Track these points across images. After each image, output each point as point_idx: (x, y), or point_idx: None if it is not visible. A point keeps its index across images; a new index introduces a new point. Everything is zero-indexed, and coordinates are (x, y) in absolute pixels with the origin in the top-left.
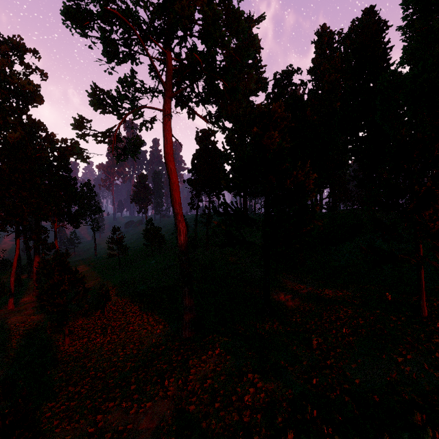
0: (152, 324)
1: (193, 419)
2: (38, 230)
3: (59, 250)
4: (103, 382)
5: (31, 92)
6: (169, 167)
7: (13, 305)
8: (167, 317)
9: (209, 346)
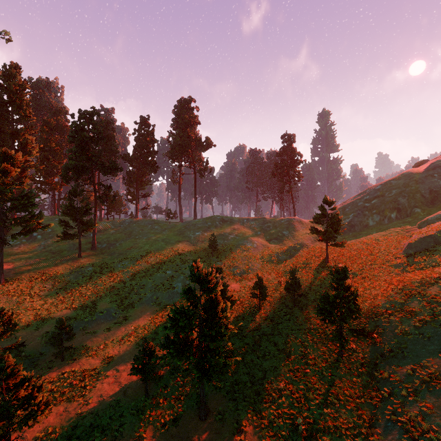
0: None
1: None
2: None
3: None
4: None
5: None
6: None
7: None
8: None
9: None
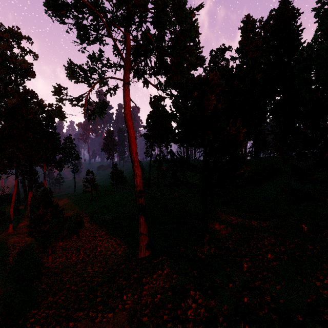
0: (115, 246)
1: None
2: (31, 173)
3: (46, 187)
4: (76, 294)
5: (26, 68)
6: (127, 124)
7: (12, 229)
8: (126, 241)
9: (159, 267)
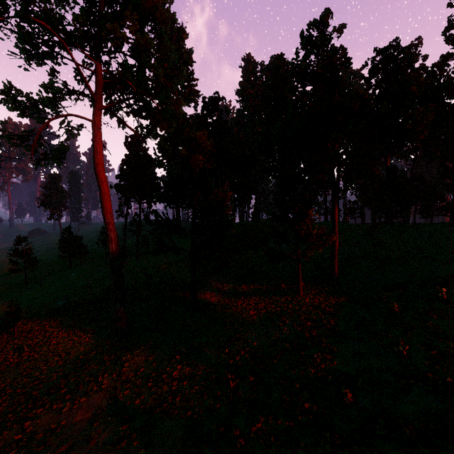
0: (79, 334)
1: (128, 400)
2: None
3: None
4: (26, 396)
5: None
6: (99, 177)
7: None
8: (95, 326)
9: (142, 342)
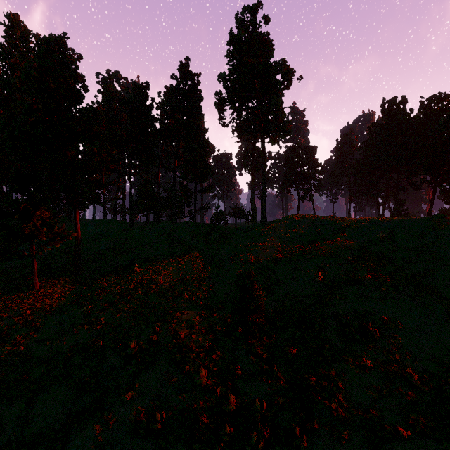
0: None
1: None
2: None
3: None
4: None
5: None
6: None
7: None
8: None
9: None
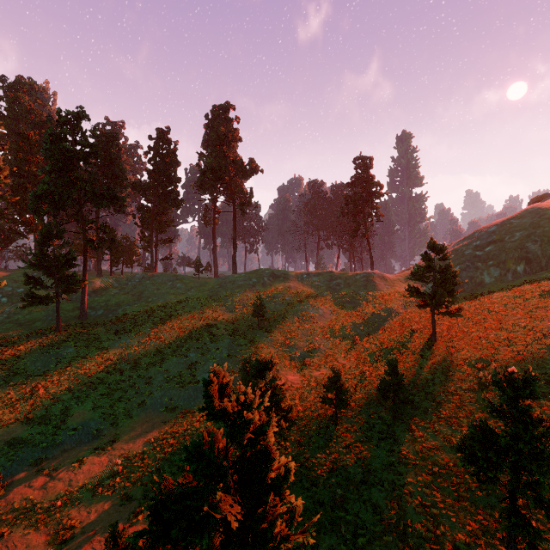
0: None
1: None
2: None
3: None
4: None
5: None
6: None
7: None
8: None
9: None
